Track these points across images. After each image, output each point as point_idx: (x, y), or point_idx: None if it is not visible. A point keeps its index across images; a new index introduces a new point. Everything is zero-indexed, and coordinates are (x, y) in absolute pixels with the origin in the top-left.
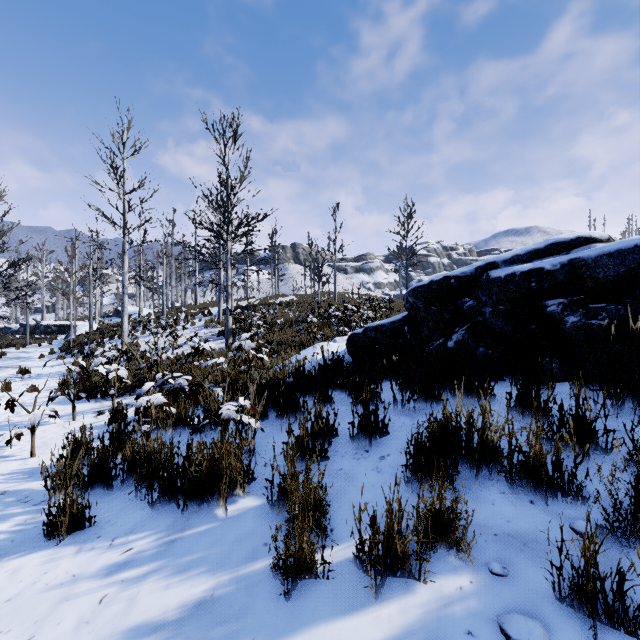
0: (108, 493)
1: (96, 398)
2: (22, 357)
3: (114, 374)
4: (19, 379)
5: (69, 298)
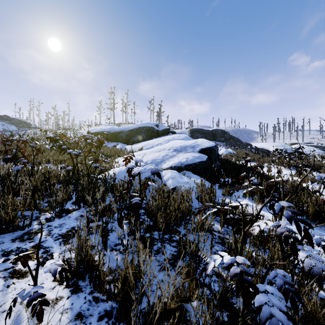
0: None
1: None
2: None
3: None
4: None
5: None
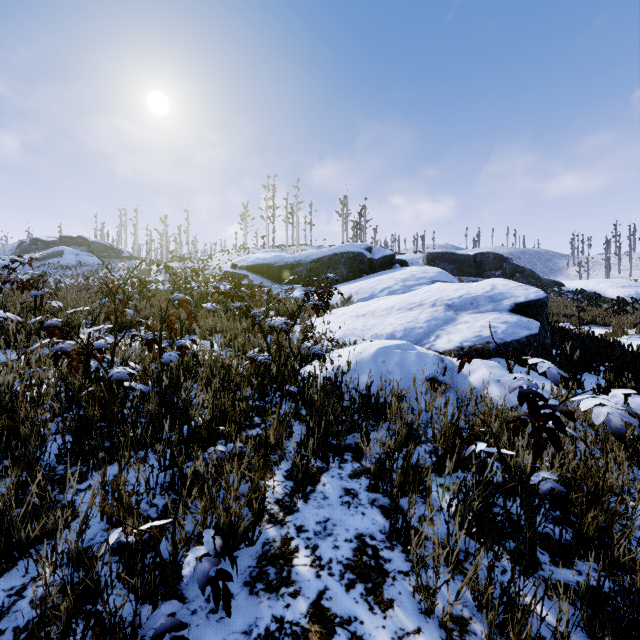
0: None
1: None
2: None
3: None
4: None
5: None
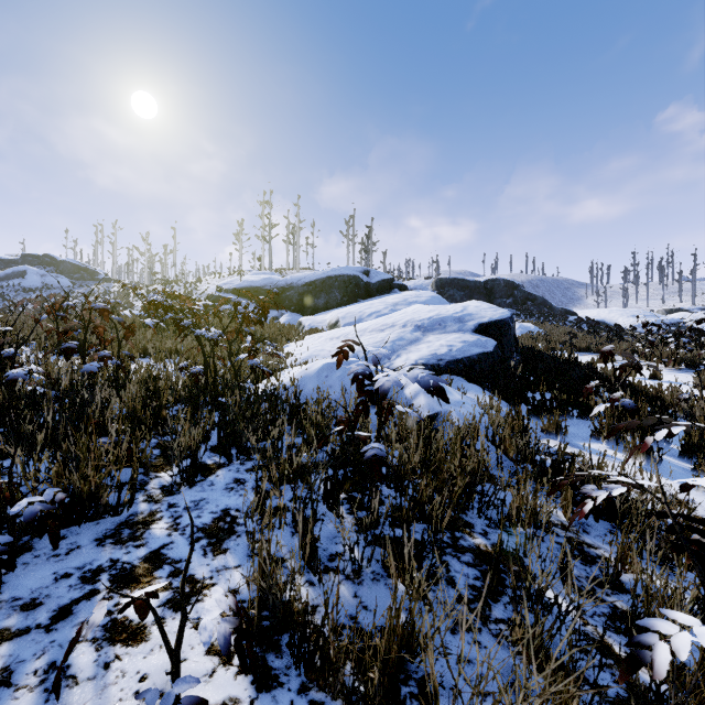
0: None
1: None
2: None
3: None
4: None
5: None
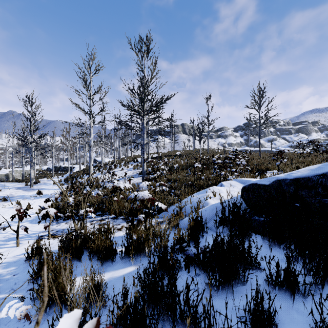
0: None
1: (54, 219)
2: (46, 183)
3: (44, 211)
4: (32, 198)
5: (68, 153)
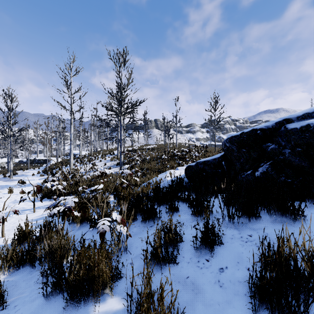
0: (31, 271)
1: (51, 198)
2: (25, 175)
3: (55, 187)
4: (19, 186)
5: (46, 146)
